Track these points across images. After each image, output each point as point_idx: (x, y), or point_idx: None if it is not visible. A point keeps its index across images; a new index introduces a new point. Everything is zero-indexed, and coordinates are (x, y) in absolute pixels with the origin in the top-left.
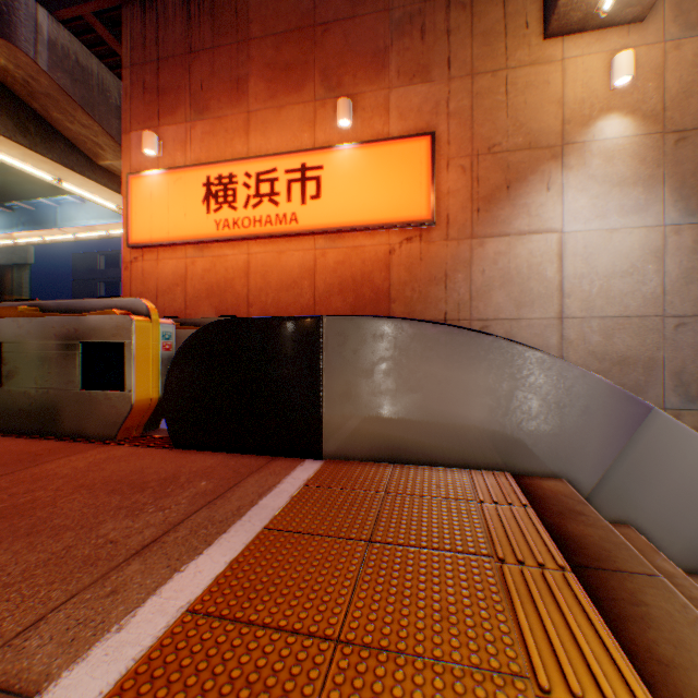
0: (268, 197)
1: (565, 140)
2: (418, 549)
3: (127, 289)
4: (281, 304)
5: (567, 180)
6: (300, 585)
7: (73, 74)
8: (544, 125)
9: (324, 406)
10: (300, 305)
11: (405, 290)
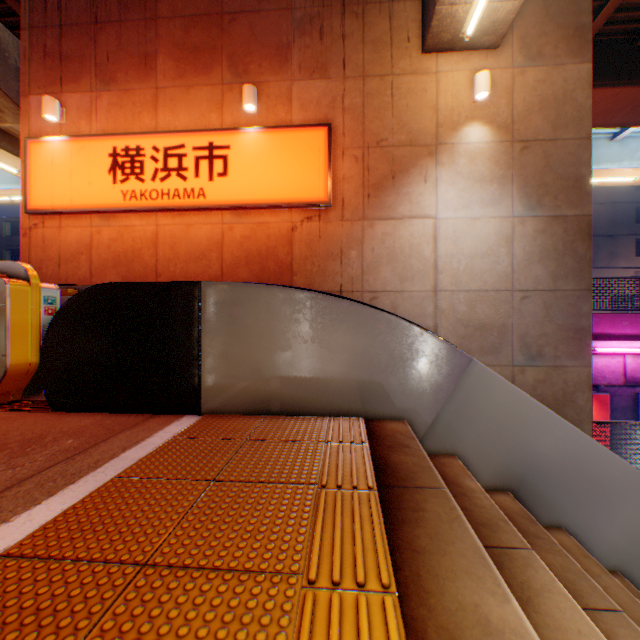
0: (177, 172)
1: (439, 140)
2: (255, 483)
3: (25, 256)
4: (190, 275)
5: (441, 175)
6: (129, 522)
7: None
8: (423, 127)
9: (203, 365)
10: (208, 276)
11: (306, 264)
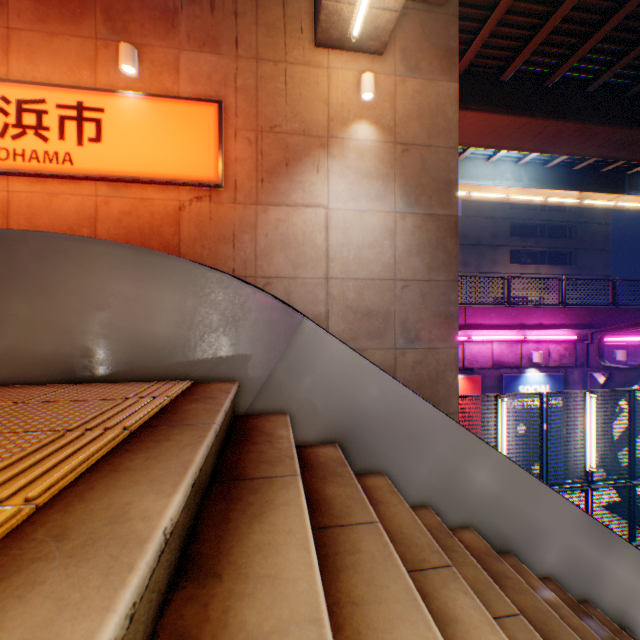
0: (35, 130)
1: (331, 134)
2: None
3: None
4: None
5: (332, 167)
6: None
7: None
8: (316, 118)
9: None
10: None
11: (196, 246)
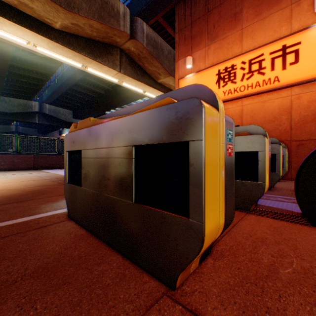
0: (256, 72)
1: None
2: None
3: None
4: None
5: None
6: None
7: (153, 46)
8: None
9: None
10: (278, 131)
11: None
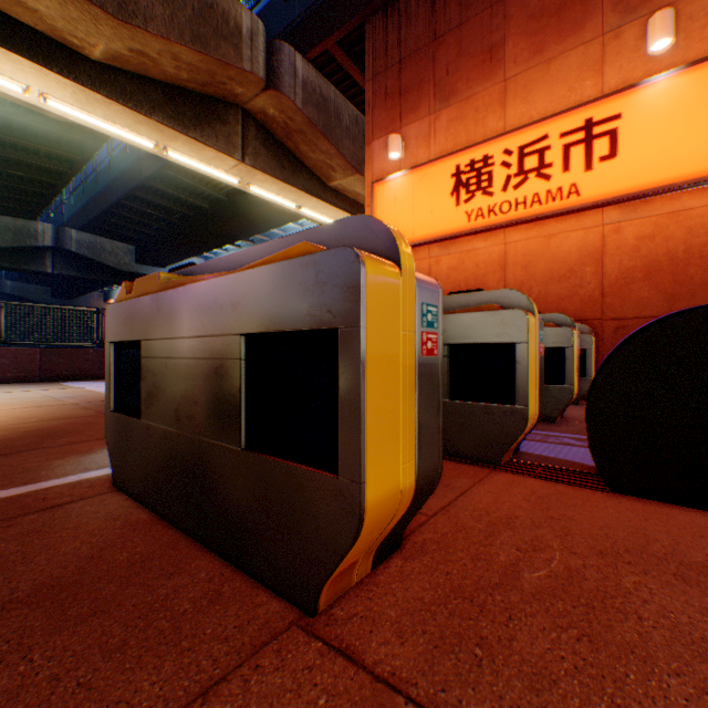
0: (534, 172)
1: None
2: None
3: None
4: (549, 299)
5: None
6: None
7: (317, 107)
8: None
9: None
10: (577, 299)
11: None
